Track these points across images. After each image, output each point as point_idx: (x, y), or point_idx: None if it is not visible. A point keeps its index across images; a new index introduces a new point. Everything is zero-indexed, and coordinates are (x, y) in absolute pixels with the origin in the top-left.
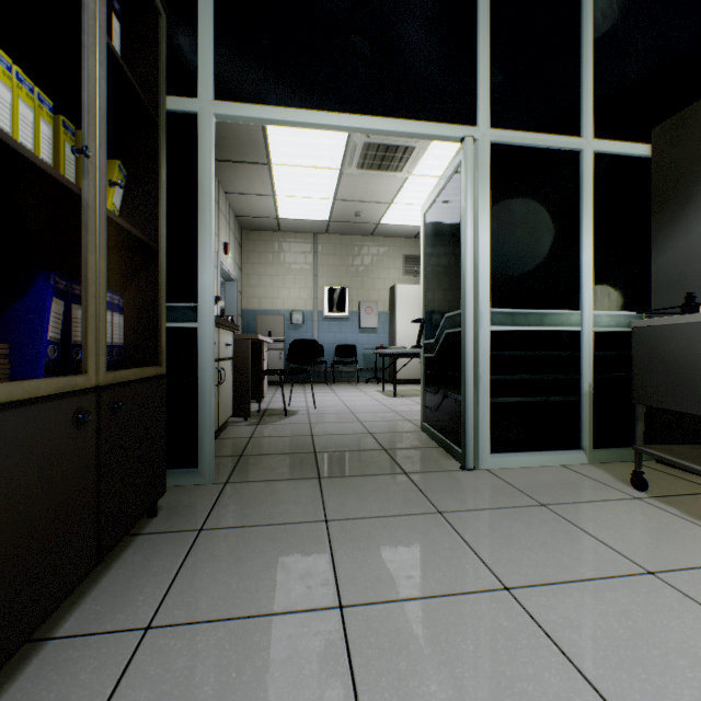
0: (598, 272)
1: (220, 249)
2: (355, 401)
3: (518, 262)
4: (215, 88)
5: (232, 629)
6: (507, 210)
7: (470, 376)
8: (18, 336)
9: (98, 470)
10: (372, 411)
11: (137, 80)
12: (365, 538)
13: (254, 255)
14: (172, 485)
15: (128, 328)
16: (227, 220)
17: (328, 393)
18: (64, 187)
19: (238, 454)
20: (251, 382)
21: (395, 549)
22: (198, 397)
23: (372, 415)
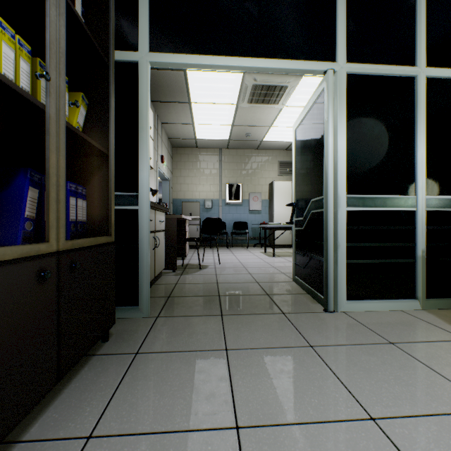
0: (429, 166)
1: (158, 159)
2: (246, 259)
3: (367, 160)
4: (150, 44)
5: (152, 443)
6: (359, 122)
7: (331, 243)
8: (4, 215)
9: (58, 313)
10: (258, 266)
11: (95, 37)
12: (255, 365)
13: (181, 164)
14: (121, 317)
15: (89, 209)
16: (163, 141)
17: (228, 254)
18: (30, 103)
19: (167, 295)
20: (178, 246)
21: (279, 376)
22: (139, 257)
23: (258, 269)
